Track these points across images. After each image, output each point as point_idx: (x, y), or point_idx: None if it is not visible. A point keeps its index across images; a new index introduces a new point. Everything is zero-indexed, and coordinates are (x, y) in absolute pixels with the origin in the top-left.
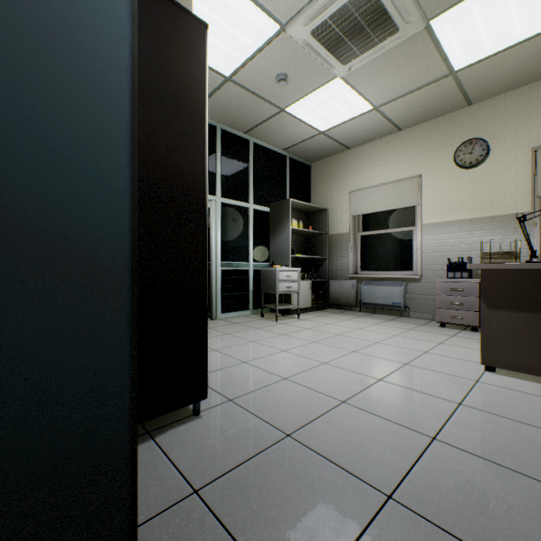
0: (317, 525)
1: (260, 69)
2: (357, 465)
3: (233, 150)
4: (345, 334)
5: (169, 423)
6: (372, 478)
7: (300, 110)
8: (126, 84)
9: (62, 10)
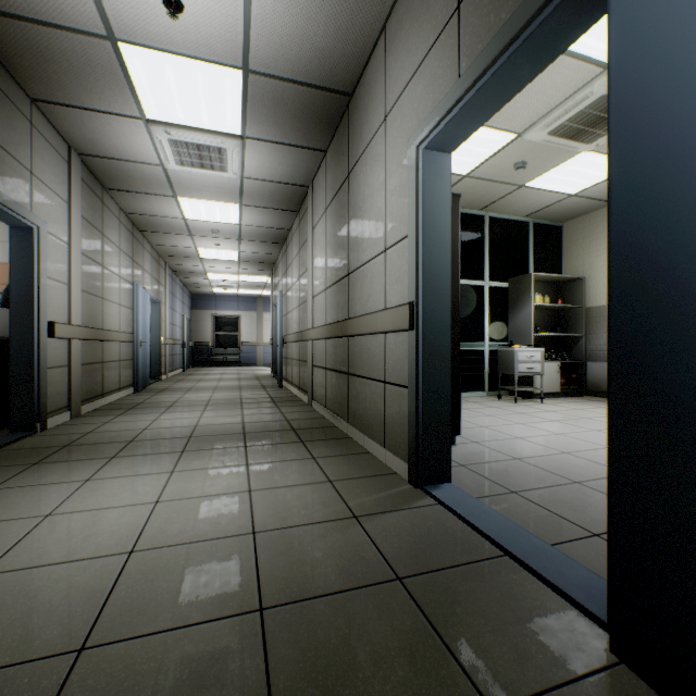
0: (528, 481)
1: (497, 164)
2: (561, 472)
3: (467, 230)
4: (593, 418)
5: None
6: (569, 477)
7: (542, 182)
8: (449, 294)
9: (435, 279)
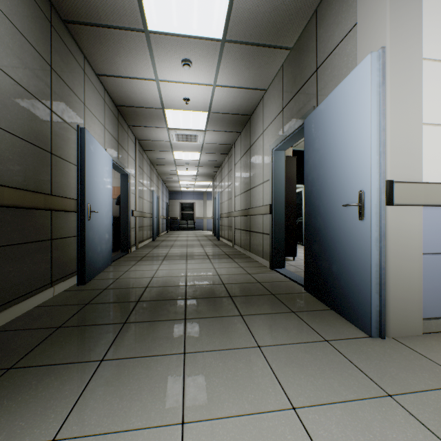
0: None
1: None
2: None
3: None
4: None
5: (286, 260)
6: None
7: None
8: (284, 201)
9: (278, 196)
